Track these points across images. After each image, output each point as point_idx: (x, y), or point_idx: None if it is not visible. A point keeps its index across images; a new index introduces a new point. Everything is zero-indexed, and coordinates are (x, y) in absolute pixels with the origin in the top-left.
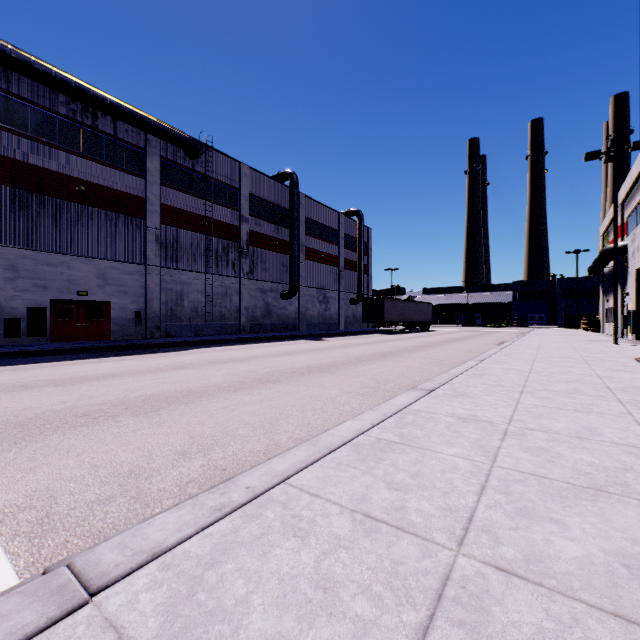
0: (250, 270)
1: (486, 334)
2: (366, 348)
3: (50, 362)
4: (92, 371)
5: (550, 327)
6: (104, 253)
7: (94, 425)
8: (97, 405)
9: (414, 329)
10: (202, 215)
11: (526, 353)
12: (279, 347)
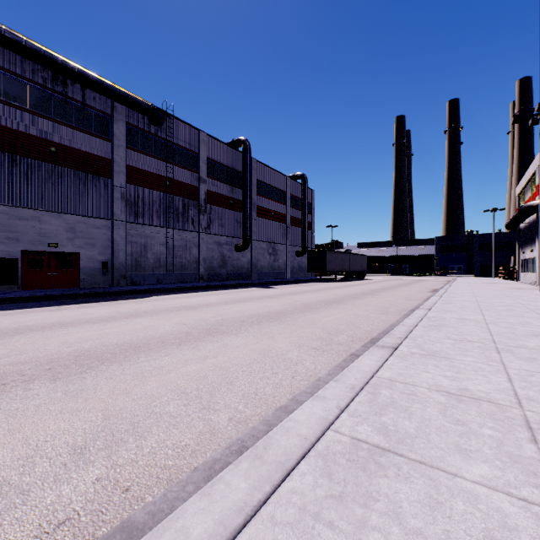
0: (208, 225)
1: (416, 282)
2: (312, 295)
3: (10, 310)
4: (43, 320)
5: (468, 276)
6: (73, 209)
7: None
8: (19, 364)
9: (351, 278)
10: (164, 176)
11: (466, 301)
12: (232, 294)
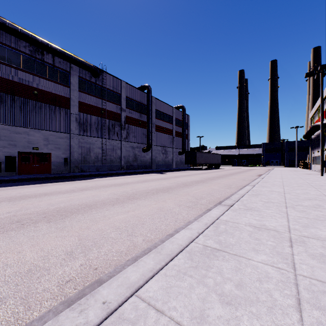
0: (126, 136)
1: (250, 170)
2: (188, 178)
3: (13, 186)
4: (34, 192)
5: (282, 166)
6: (47, 127)
7: (20, 229)
8: (28, 214)
9: (212, 167)
10: (100, 107)
11: (276, 181)
12: (141, 177)
